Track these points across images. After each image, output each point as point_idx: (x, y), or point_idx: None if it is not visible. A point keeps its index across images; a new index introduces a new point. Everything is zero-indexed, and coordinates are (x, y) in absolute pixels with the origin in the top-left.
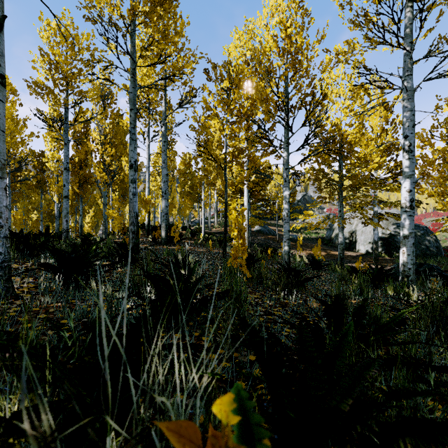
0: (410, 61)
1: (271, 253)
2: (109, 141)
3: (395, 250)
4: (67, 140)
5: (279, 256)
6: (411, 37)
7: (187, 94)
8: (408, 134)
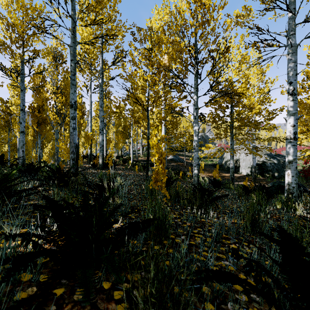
0: (294, 23)
1: (182, 175)
2: (60, 91)
3: (267, 173)
4: (23, 87)
5: (187, 177)
6: (295, 4)
7: (118, 54)
8: (292, 81)
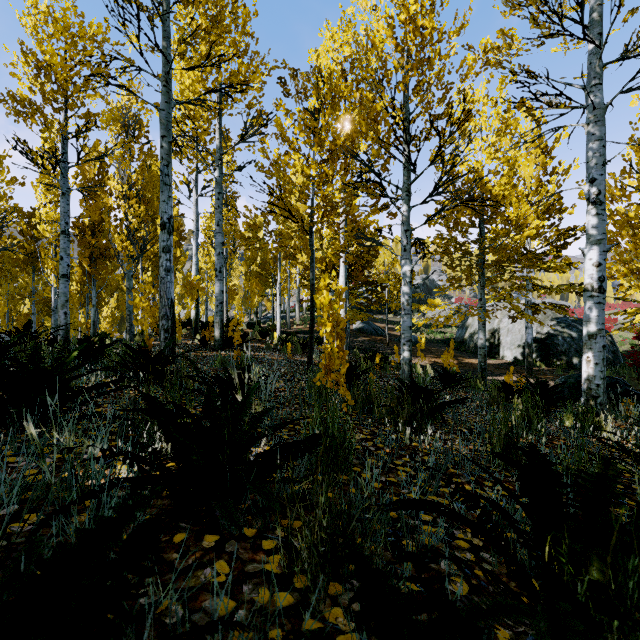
0: (599, 63)
1: (381, 362)
2: (136, 193)
3: (556, 357)
4: (66, 188)
5: (391, 366)
6: (601, 25)
7: (253, 120)
8: (596, 177)
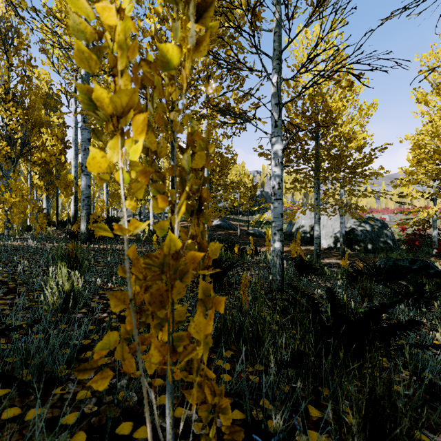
0: None
1: (238, 251)
2: (13, 97)
3: (357, 244)
4: None
5: (246, 254)
6: None
7: None
8: None
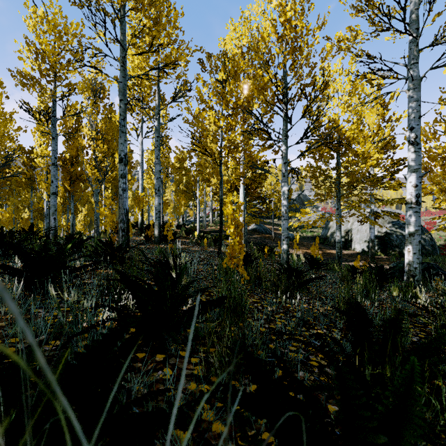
0: (416, 49)
1: (268, 252)
2: (101, 136)
3: (391, 249)
4: (55, 134)
5: (276, 255)
6: (417, 23)
7: (181, 87)
8: (414, 126)
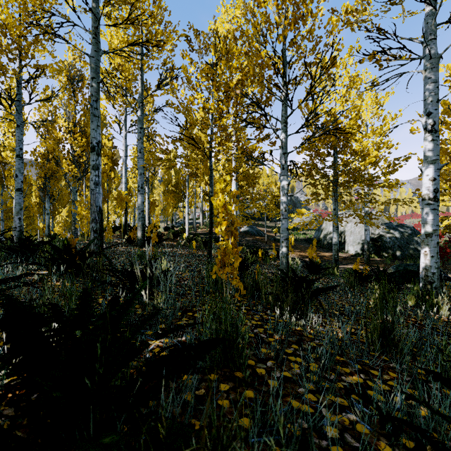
0: (434, 23)
1: (262, 255)
2: (79, 129)
3: (384, 251)
4: (20, 121)
5: (270, 258)
6: None
7: (167, 73)
8: (432, 111)
